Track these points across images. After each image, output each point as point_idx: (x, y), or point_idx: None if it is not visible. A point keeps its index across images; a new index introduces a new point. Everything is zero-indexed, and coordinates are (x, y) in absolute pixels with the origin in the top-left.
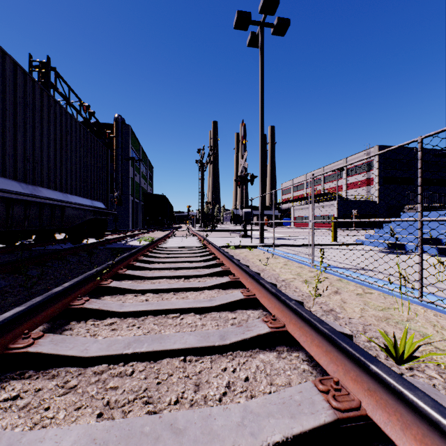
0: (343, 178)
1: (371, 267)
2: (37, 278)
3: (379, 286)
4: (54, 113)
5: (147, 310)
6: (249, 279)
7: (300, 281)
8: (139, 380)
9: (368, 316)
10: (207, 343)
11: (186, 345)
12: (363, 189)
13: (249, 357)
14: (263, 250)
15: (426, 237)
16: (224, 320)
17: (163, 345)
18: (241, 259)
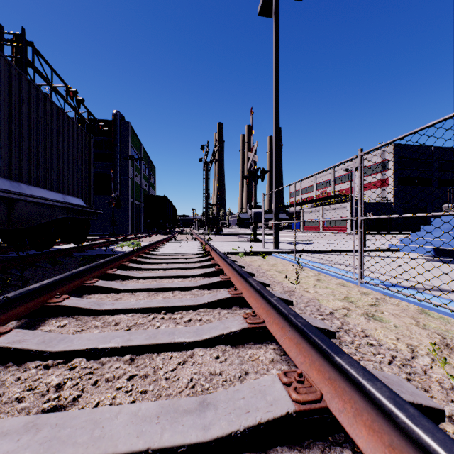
0: (355, 179)
1: (451, 287)
2: None
3: None
4: None
5: None
6: (291, 332)
7: (360, 314)
8: None
9: None
10: None
11: None
12: (377, 191)
13: None
14: (279, 258)
15: None
16: None
17: None
18: (255, 271)
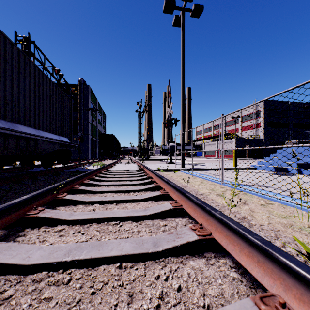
0: (239, 123)
1: (267, 184)
2: (6, 192)
3: (278, 198)
4: (29, 70)
5: (92, 218)
6: (176, 193)
7: (215, 194)
8: (74, 290)
9: (275, 223)
10: (141, 250)
11: (122, 253)
12: (253, 131)
13: (180, 264)
14: (184, 172)
15: (303, 163)
16: (157, 227)
17: (101, 252)
18: (168, 179)
